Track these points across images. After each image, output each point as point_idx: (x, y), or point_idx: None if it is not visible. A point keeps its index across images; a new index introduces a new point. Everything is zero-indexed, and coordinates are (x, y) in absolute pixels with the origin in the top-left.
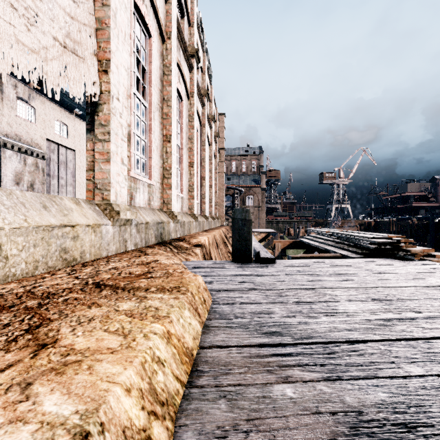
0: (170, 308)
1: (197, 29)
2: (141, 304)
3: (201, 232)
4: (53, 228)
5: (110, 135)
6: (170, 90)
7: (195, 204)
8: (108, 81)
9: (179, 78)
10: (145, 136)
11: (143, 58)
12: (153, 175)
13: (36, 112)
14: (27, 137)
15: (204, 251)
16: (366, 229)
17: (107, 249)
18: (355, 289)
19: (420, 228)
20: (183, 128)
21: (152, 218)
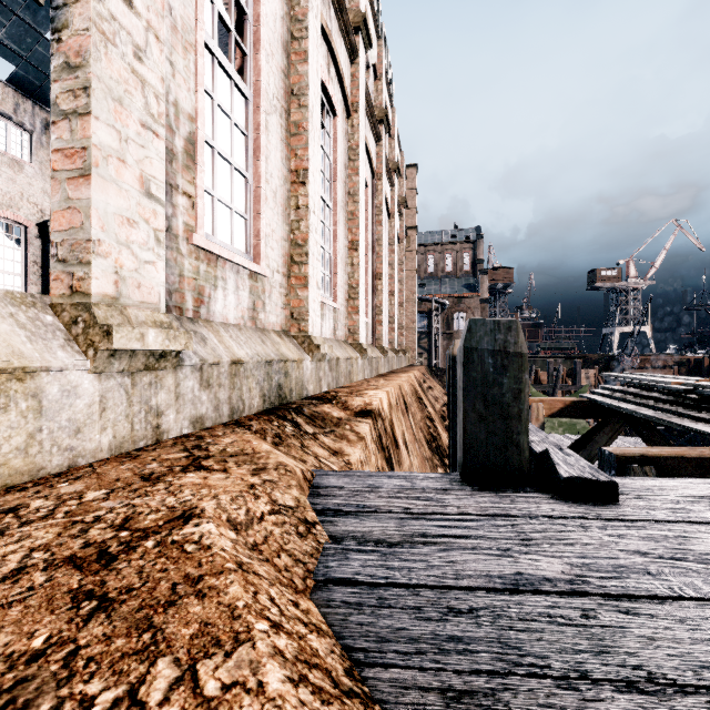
0: None
1: None
2: None
3: (373, 378)
4: None
5: (89, 93)
6: (304, 71)
7: (362, 324)
8: None
9: (329, 68)
10: (245, 164)
11: None
12: (265, 254)
13: None
14: None
15: (379, 426)
16: (690, 374)
17: (71, 448)
18: None
19: None
20: (337, 170)
21: (256, 351)
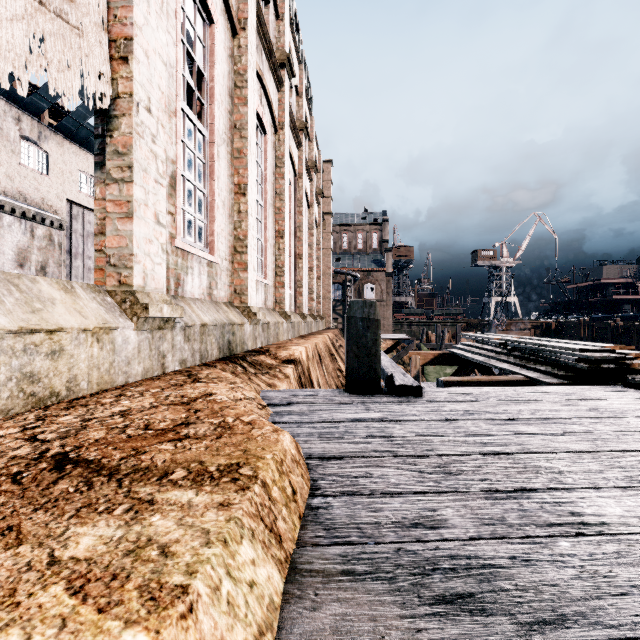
0: (199, 547)
1: (290, 27)
2: (129, 533)
3: (295, 338)
4: (3, 336)
5: (132, 170)
6: (245, 112)
7: (286, 295)
8: (129, 76)
9: (261, 98)
10: (203, 184)
11: (200, 56)
12: (217, 248)
13: (50, 159)
14: (36, 197)
15: (299, 370)
16: (543, 334)
17: (126, 372)
18: (591, 454)
19: (627, 332)
20: (267, 176)
21: (214, 318)
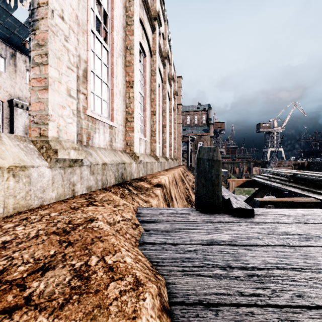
0: None
1: (159, 0)
2: None
3: (162, 171)
4: None
5: (48, 56)
6: (132, 39)
7: (157, 147)
8: None
9: (143, 36)
10: (107, 79)
11: (105, 2)
12: (115, 118)
13: None
14: None
15: (164, 191)
16: (299, 169)
17: (41, 197)
18: None
19: None
20: (146, 80)
21: (112, 159)
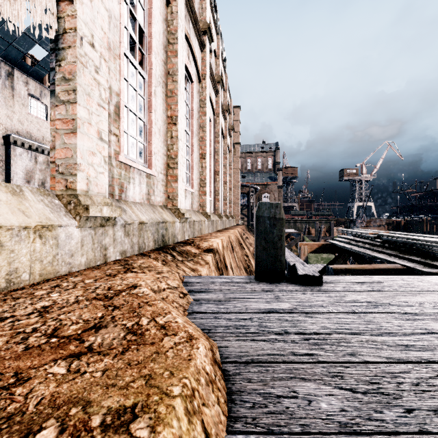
0: None
1: (210, 7)
2: None
3: (214, 232)
4: None
5: (76, 93)
6: (175, 62)
7: (207, 201)
8: (73, 14)
9: (189, 55)
10: (143, 115)
11: (140, 16)
12: (154, 164)
13: (48, 109)
14: (38, 135)
15: (217, 257)
16: (394, 229)
17: (69, 263)
18: None
19: None
20: (193, 113)
21: (151, 217)
